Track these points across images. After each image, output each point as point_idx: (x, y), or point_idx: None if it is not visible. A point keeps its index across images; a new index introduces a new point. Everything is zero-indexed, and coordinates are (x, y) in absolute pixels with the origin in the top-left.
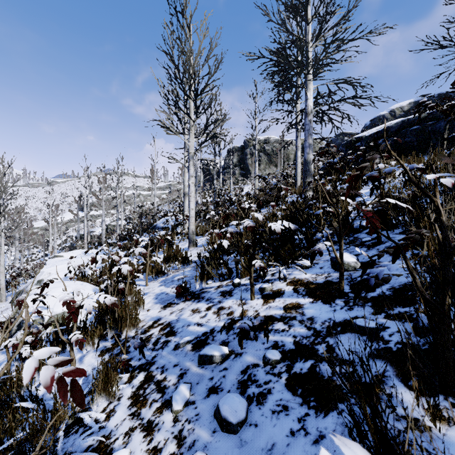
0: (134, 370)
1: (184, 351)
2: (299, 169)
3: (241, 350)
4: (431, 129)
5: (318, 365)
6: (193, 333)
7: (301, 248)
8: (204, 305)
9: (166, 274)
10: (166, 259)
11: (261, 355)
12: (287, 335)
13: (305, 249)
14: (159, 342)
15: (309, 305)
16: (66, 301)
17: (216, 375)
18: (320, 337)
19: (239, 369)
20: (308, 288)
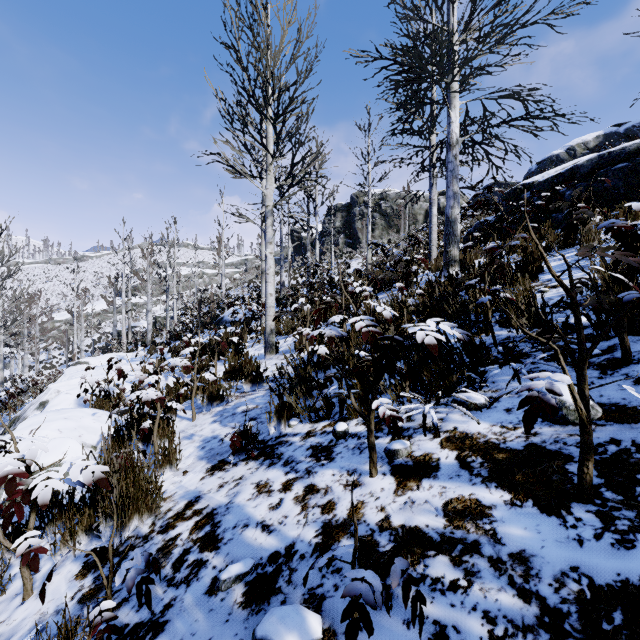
0: None
1: (227, 604)
2: (435, 234)
3: None
4: None
5: None
6: (250, 549)
7: (460, 367)
8: (279, 475)
9: (226, 401)
10: (229, 374)
11: None
12: (468, 609)
13: (468, 369)
14: (185, 562)
15: (506, 511)
16: (6, 476)
17: None
18: (566, 638)
19: None
20: (492, 460)
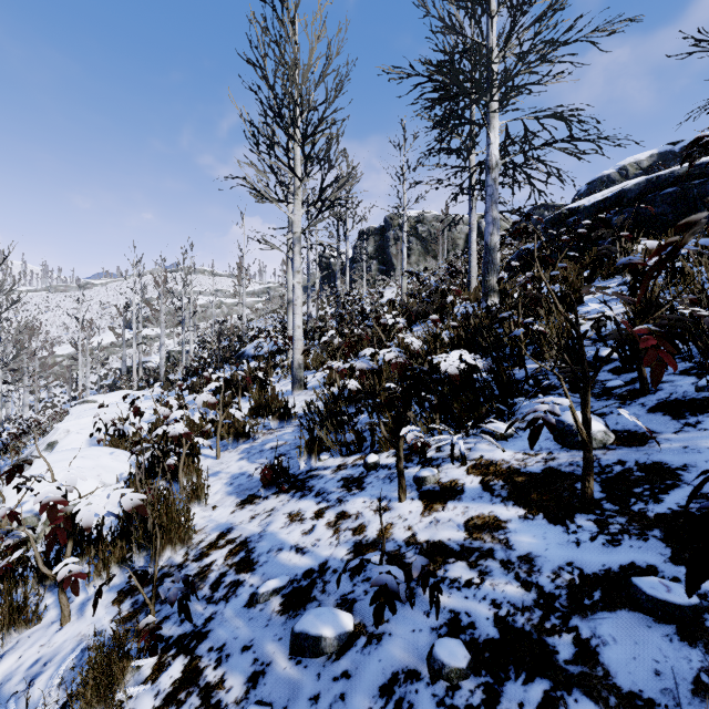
0: (166, 649)
1: (266, 613)
2: (475, 261)
3: (380, 625)
4: (697, 192)
5: (563, 697)
6: (286, 568)
7: (490, 399)
8: (311, 505)
9: (252, 438)
10: (254, 411)
11: (425, 648)
12: (479, 599)
13: (497, 401)
14: (223, 583)
15: (519, 523)
16: (48, 503)
17: (326, 691)
18: (555, 613)
19: (375, 680)
20: (512, 482)
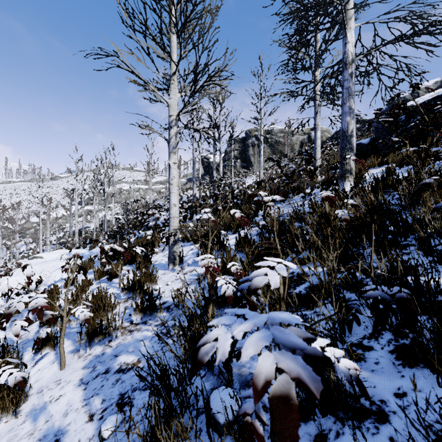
0: None
1: None
2: (319, 153)
3: None
4: None
5: None
6: None
7: None
8: None
9: (110, 335)
10: (127, 290)
11: None
12: None
13: None
14: None
15: None
16: None
17: None
18: None
19: None
20: None
